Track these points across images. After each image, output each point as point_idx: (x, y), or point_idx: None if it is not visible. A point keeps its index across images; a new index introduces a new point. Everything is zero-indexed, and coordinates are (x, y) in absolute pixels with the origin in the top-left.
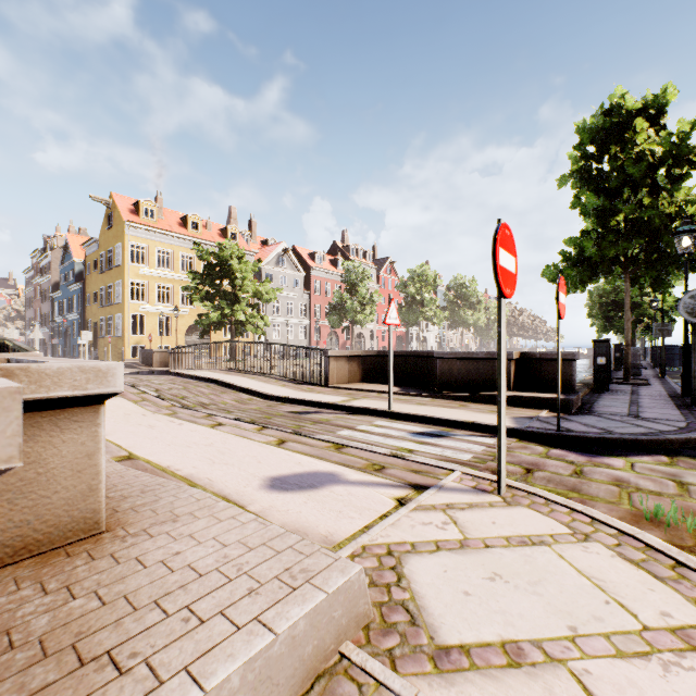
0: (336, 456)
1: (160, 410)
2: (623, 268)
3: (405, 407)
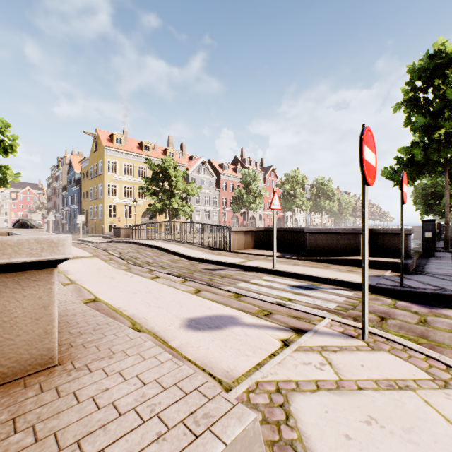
0: (236, 303)
1: (120, 266)
2: (443, 168)
3: (284, 266)
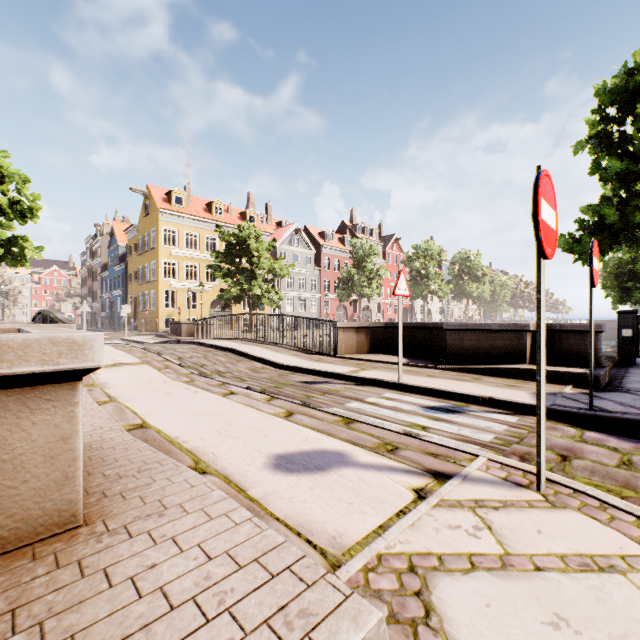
0: (345, 432)
1: (179, 377)
2: None
3: (414, 379)
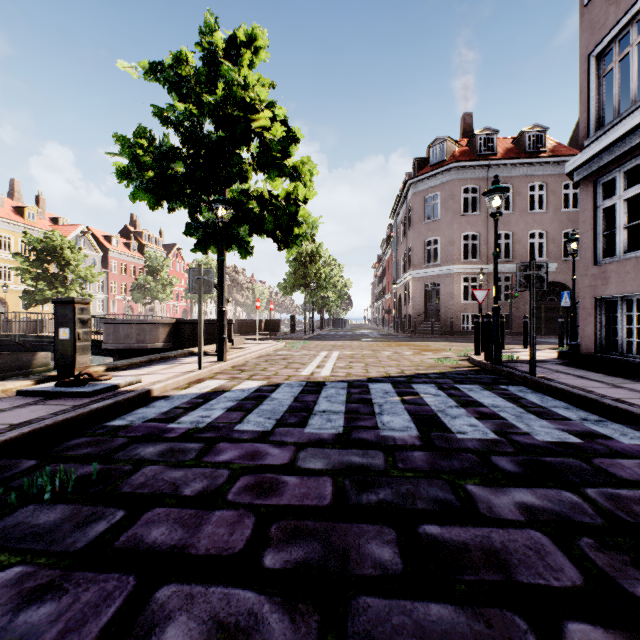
0: None
1: None
2: (304, 288)
3: None
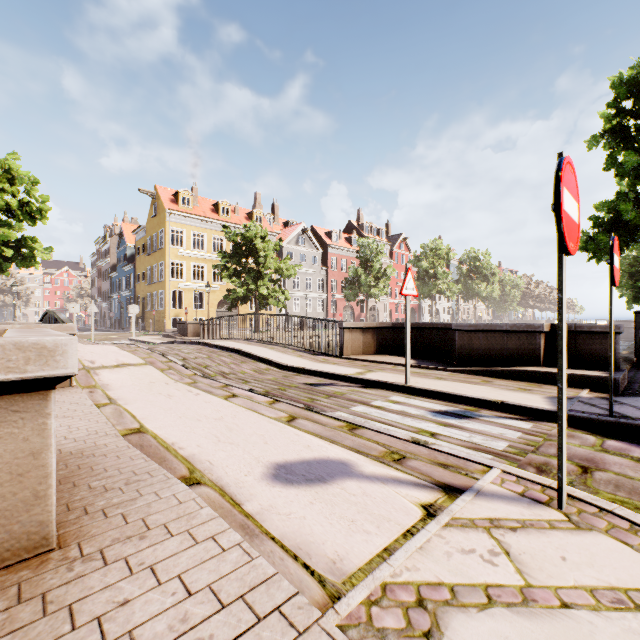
0: (349, 439)
1: (182, 379)
2: None
3: (422, 381)
